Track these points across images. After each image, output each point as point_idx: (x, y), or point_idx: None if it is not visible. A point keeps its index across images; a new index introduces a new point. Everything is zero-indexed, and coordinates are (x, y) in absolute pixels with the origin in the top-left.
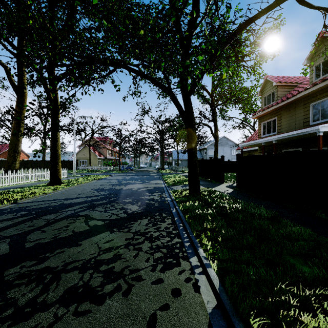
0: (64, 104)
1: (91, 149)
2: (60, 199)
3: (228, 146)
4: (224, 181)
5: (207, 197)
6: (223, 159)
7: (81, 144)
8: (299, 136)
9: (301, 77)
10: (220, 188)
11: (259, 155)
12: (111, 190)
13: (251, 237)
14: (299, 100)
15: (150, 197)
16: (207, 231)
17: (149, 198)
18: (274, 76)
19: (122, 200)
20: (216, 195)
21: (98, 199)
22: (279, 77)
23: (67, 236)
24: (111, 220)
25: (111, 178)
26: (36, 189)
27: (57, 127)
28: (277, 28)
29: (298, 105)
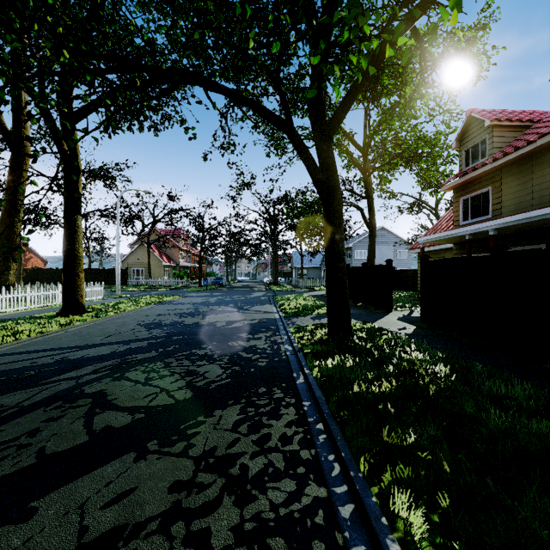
0: (106, 172)
1: (153, 250)
2: (64, 347)
3: (389, 244)
4: (392, 308)
5: (370, 344)
6: (391, 265)
7: (135, 241)
8: (546, 220)
9: (537, 111)
10: (389, 324)
11: (474, 257)
12: (176, 326)
13: (547, 501)
14: (541, 152)
15: (251, 342)
16: (400, 466)
17: (247, 346)
18: (485, 110)
19: (190, 351)
20: (384, 340)
21: (141, 347)
22: (495, 111)
23: (14, 471)
24: (151, 409)
25: (183, 301)
26: (28, 324)
27: (77, 206)
28: (484, 28)
29: (538, 162)
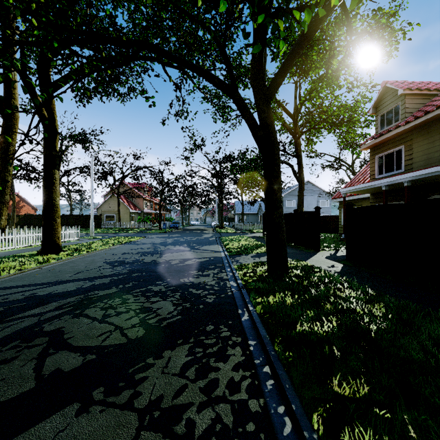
0: (84, 136)
1: (122, 200)
2: (36, 283)
3: (313, 195)
4: (320, 248)
5: (306, 282)
6: (319, 212)
7: (108, 193)
8: None
9: None
10: (319, 262)
11: (396, 205)
12: (136, 264)
13: None
14: None
15: (200, 279)
16: (360, 428)
17: (197, 282)
18: (398, 81)
19: (146, 287)
20: (318, 277)
21: (104, 283)
22: (406, 82)
23: None
24: (103, 349)
25: (145, 242)
26: (10, 262)
27: (54, 162)
28: (394, 15)
29: None
